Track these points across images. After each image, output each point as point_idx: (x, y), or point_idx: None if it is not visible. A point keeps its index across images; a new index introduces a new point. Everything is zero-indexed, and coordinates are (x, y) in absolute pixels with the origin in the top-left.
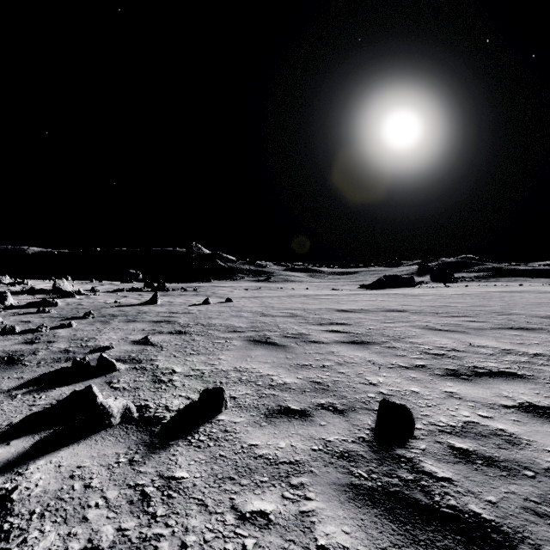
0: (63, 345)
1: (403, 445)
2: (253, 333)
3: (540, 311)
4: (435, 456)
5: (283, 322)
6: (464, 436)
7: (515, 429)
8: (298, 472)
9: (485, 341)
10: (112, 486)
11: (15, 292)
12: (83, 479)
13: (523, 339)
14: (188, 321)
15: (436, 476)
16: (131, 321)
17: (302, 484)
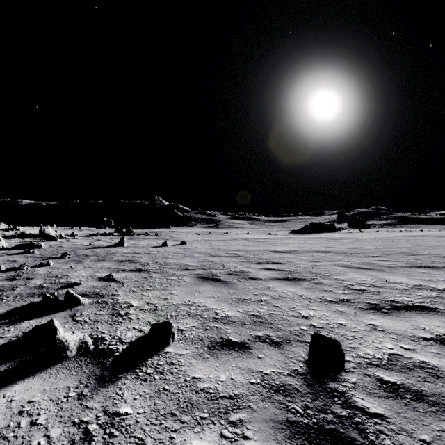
0: (39, 282)
1: (335, 378)
2: (201, 271)
3: (441, 252)
4: (366, 390)
5: (227, 261)
6: (391, 369)
7: (436, 361)
8: (237, 407)
9: (399, 278)
10: (57, 423)
11: (8, 236)
12: (31, 416)
13: (431, 276)
14: (148, 261)
15: (368, 412)
16: (100, 261)
17: (241, 421)
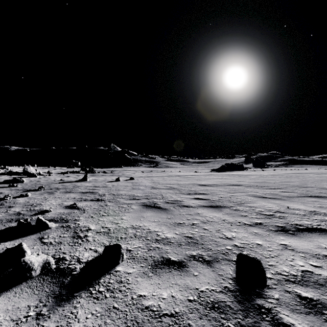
0: (17, 209)
1: (260, 295)
2: (145, 200)
3: (324, 185)
4: (288, 306)
5: (165, 193)
6: (306, 285)
7: None
8: (178, 325)
9: (297, 205)
10: None
11: None
12: None
13: (321, 203)
14: (104, 192)
15: None
16: (68, 192)
17: None
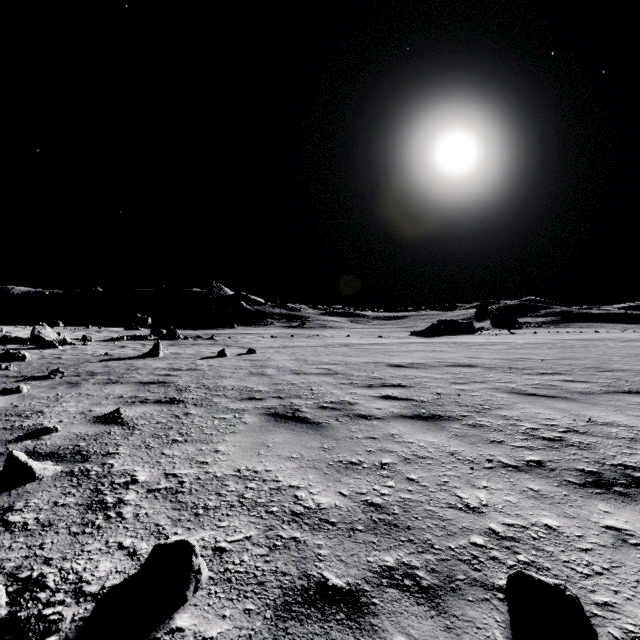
0: None
1: None
2: (275, 402)
3: None
4: None
5: (318, 383)
6: None
7: None
8: None
9: (609, 414)
10: None
11: None
12: None
13: None
14: (189, 383)
15: None
16: (111, 383)
17: None
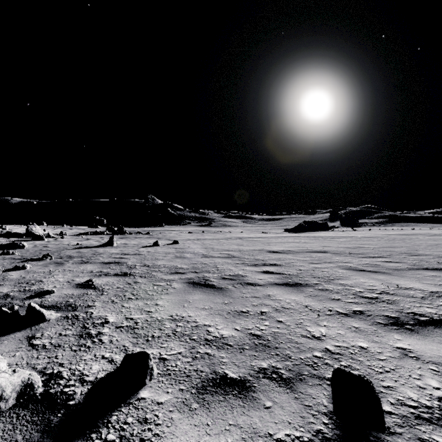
0: (6, 289)
1: None
2: (193, 275)
3: None
4: None
5: (221, 263)
6: None
7: None
8: None
9: (410, 283)
10: None
11: None
12: None
13: None
14: (136, 263)
15: None
16: (84, 263)
17: None
